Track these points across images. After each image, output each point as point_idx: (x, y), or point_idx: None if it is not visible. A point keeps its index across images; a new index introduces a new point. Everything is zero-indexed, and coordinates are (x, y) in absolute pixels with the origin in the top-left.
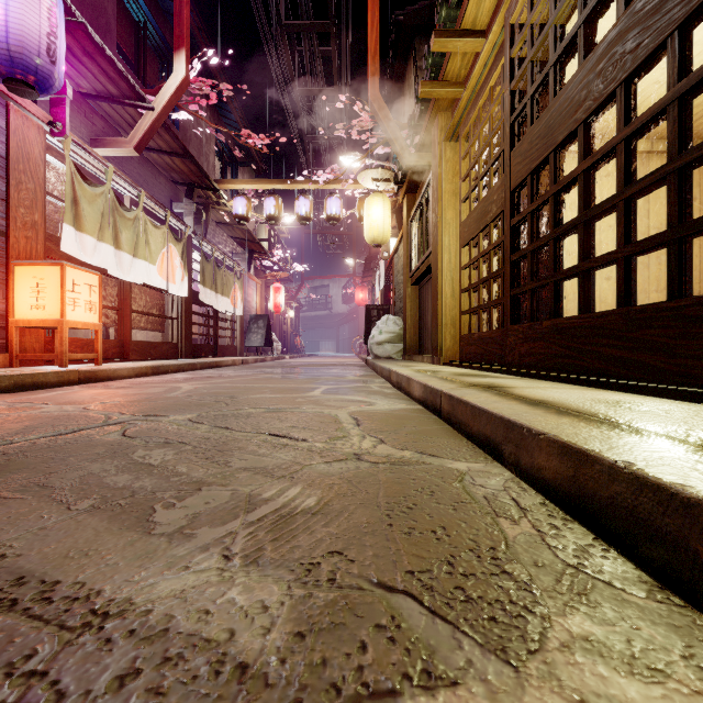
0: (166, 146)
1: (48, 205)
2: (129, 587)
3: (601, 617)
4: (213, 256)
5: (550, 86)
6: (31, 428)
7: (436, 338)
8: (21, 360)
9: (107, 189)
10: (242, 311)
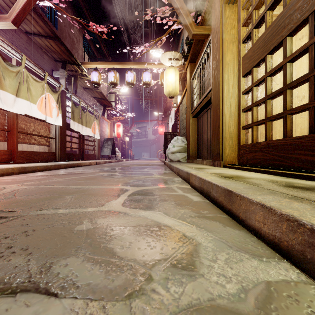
0: (43, 31)
1: None
2: None
3: None
4: (80, 104)
5: None
6: None
7: (217, 148)
8: None
9: None
10: (99, 136)
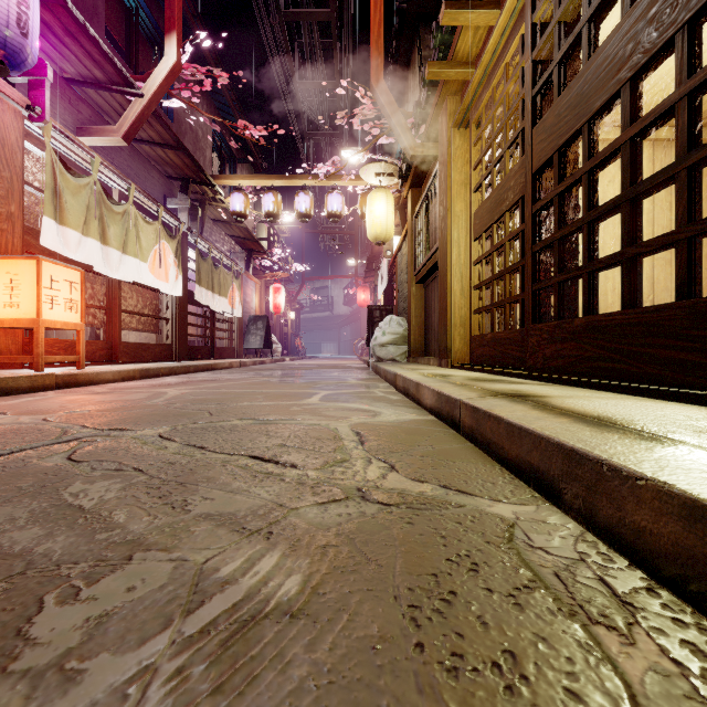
0: (158, 137)
1: (28, 197)
2: None
3: None
4: (210, 254)
5: (584, 46)
6: None
7: (444, 340)
8: None
9: (92, 180)
10: (240, 312)
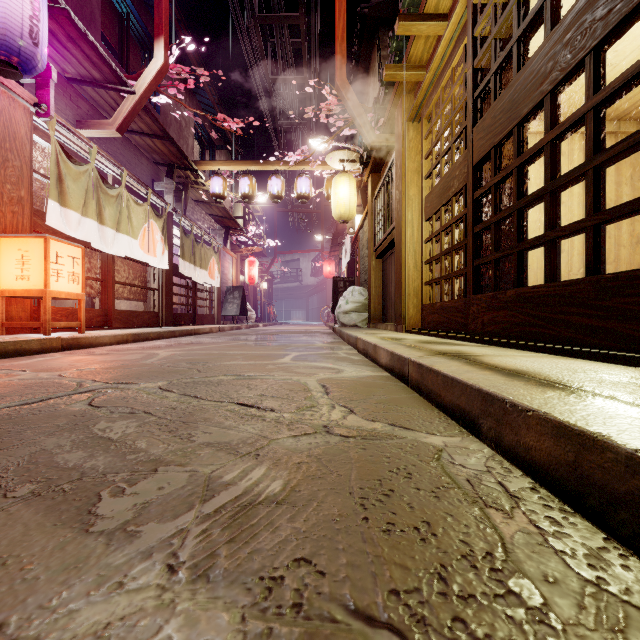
0: (147, 129)
1: (35, 183)
2: (40, 617)
3: None
4: (192, 232)
5: (514, 60)
6: None
7: (400, 308)
8: (7, 328)
9: (90, 168)
10: (219, 283)
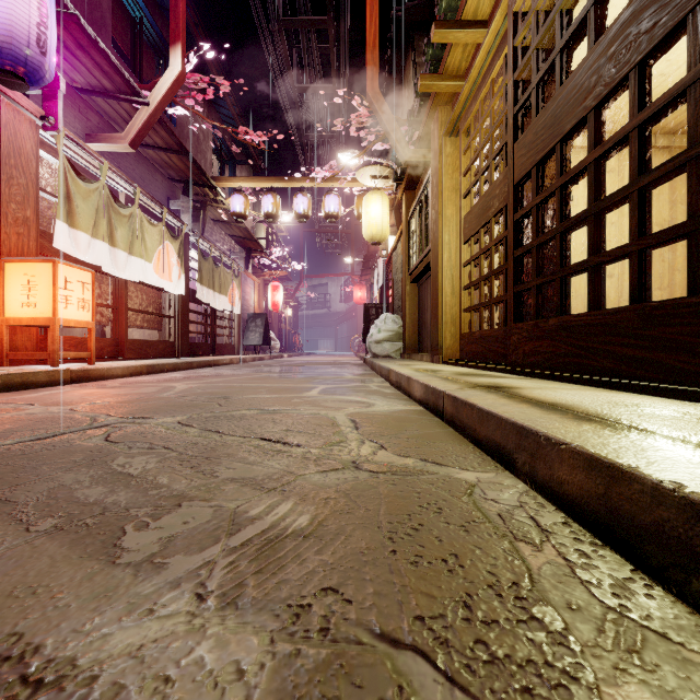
0: (162, 142)
1: (41, 202)
2: (75, 640)
3: (663, 688)
4: (211, 254)
5: (557, 73)
6: (9, 432)
7: (436, 337)
8: (12, 359)
9: (101, 185)
10: (240, 309)
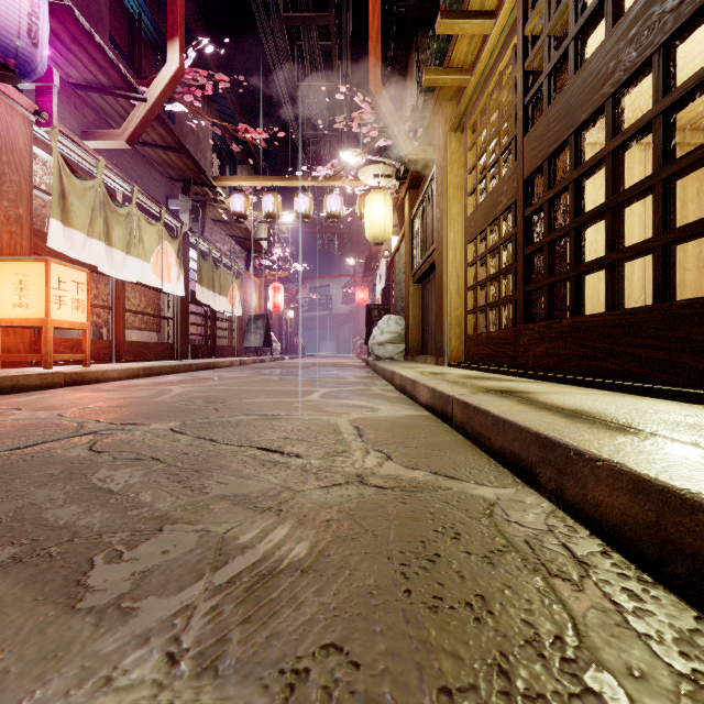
0: (160, 140)
1: (35, 200)
2: None
3: None
4: (210, 254)
5: (571, 61)
6: None
7: (441, 339)
8: (4, 362)
9: (97, 183)
10: (240, 311)
